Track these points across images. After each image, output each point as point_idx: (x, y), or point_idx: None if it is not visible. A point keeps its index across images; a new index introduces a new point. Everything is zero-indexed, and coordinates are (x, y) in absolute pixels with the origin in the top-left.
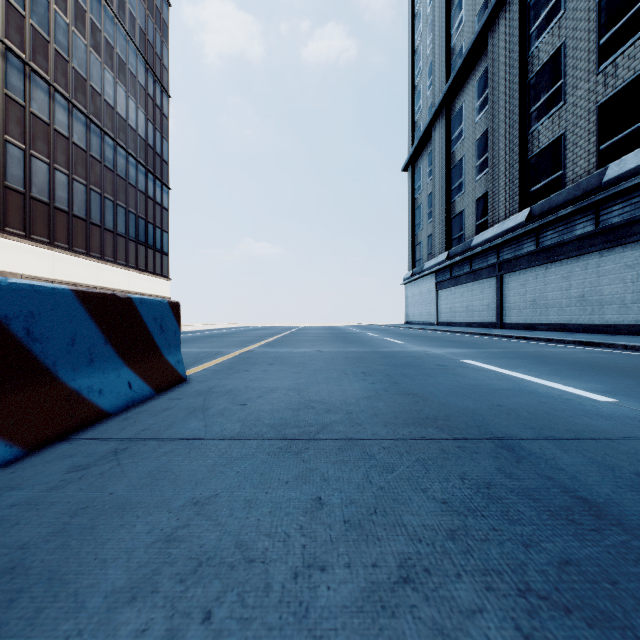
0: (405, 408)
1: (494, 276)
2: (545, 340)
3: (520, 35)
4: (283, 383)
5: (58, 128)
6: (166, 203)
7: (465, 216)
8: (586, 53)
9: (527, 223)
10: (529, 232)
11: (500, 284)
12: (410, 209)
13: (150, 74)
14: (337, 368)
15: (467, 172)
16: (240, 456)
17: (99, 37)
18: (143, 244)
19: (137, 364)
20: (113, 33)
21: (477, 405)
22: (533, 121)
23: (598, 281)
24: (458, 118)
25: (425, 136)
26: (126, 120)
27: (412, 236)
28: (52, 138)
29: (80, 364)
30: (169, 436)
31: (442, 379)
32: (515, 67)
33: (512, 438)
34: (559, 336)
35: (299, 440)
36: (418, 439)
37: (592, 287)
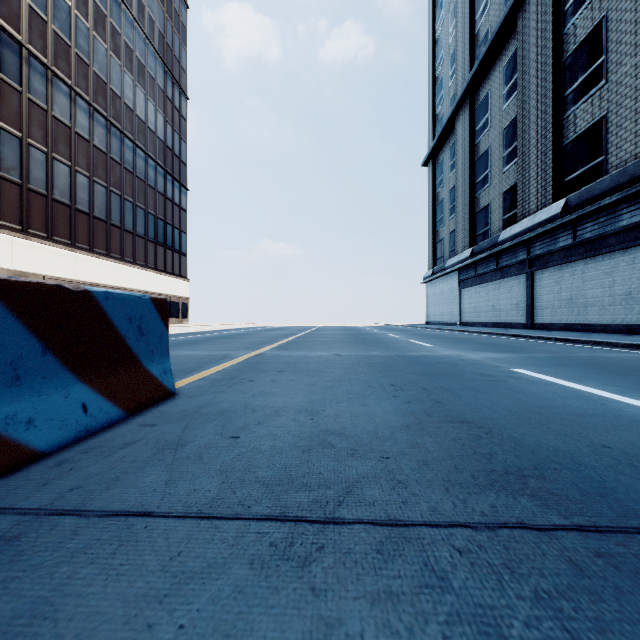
0: (465, 449)
1: (524, 273)
2: (592, 343)
3: (554, 12)
4: (293, 400)
5: (79, 131)
6: (184, 204)
7: (491, 210)
8: (632, 25)
9: (563, 215)
10: (565, 224)
11: (531, 281)
12: (431, 205)
13: (169, 76)
14: (359, 378)
15: (493, 164)
16: (199, 569)
17: (119, 41)
18: (162, 245)
19: (100, 378)
20: (133, 37)
21: (571, 445)
22: (569, 104)
23: None
24: (483, 107)
25: (447, 128)
26: (145, 122)
27: (433, 233)
28: (73, 141)
29: None
30: (102, 505)
31: (497, 396)
32: (548, 47)
33: None
34: (606, 338)
35: (308, 523)
36: (513, 527)
37: None
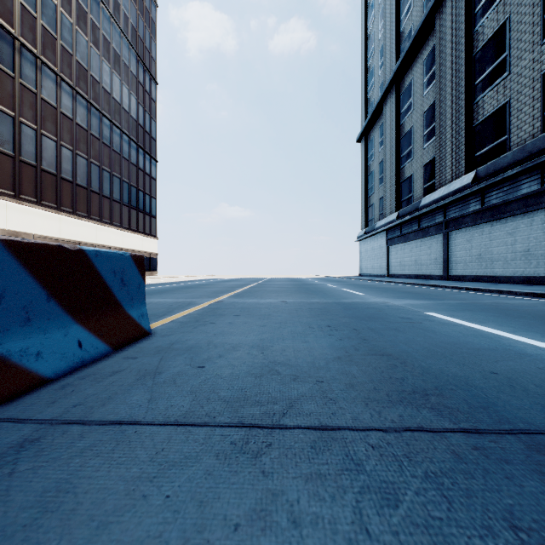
0: (384, 375)
1: (441, 233)
2: (496, 291)
3: (466, 14)
4: (247, 338)
5: (64, 111)
6: (154, 174)
7: (413, 180)
8: (530, 26)
9: (473, 184)
10: (475, 192)
11: (447, 240)
12: (363, 175)
13: (141, 65)
14: (302, 321)
15: (415, 141)
16: (178, 459)
17: (98, 34)
18: (135, 208)
19: (91, 320)
20: (110, 31)
21: (467, 372)
22: (478, 92)
23: (543, 236)
24: (407, 93)
25: (377, 111)
26: (120, 104)
27: (365, 199)
28: (59, 120)
29: (10, 324)
30: (100, 417)
31: (413, 335)
32: (461, 44)
33: (541, 431)
34: (508, 288)
35: (259, 428)
36: (414, 430)
37: (537, 242)
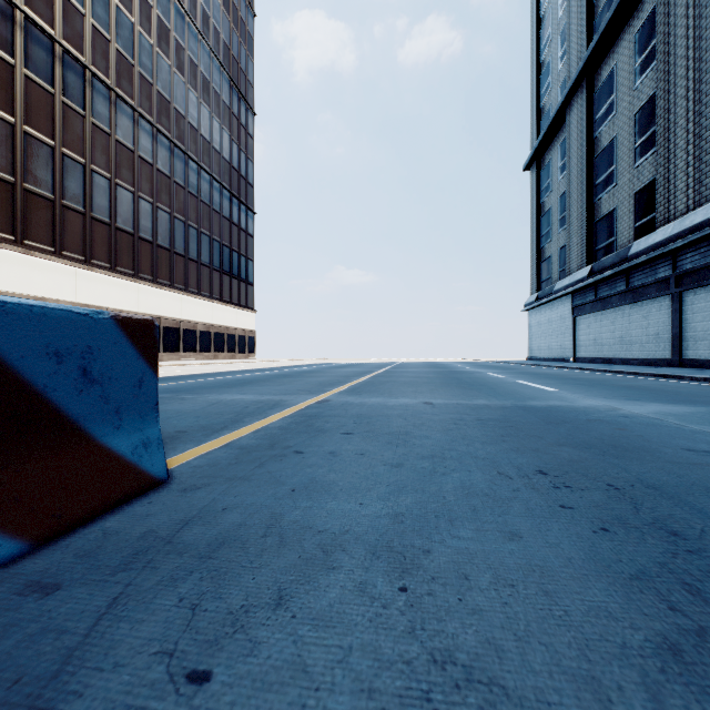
0: None
1: (667, 294)
2: None
3: None
4: (362, 510)
5: (142, 155)
6: (251, 229)
7: (617, 217)
8: None
9: None
10: None
11: (678, 305)
12: (534, 217)
13: (235, 91)
14: (475, 452)
15: (620, 158)
16: None
17: (183, 56)
18: (227, 274)
19: None
20: (197, 51)
21: None
22: None
23: None
24: (606, 89)
25: (556, 121)
26: (210, 142)
27: (537, 250)
28: (136, 165)
29: None
30: None
31: None
32: None
33: None
34: None
35: None
36: None
37: None
